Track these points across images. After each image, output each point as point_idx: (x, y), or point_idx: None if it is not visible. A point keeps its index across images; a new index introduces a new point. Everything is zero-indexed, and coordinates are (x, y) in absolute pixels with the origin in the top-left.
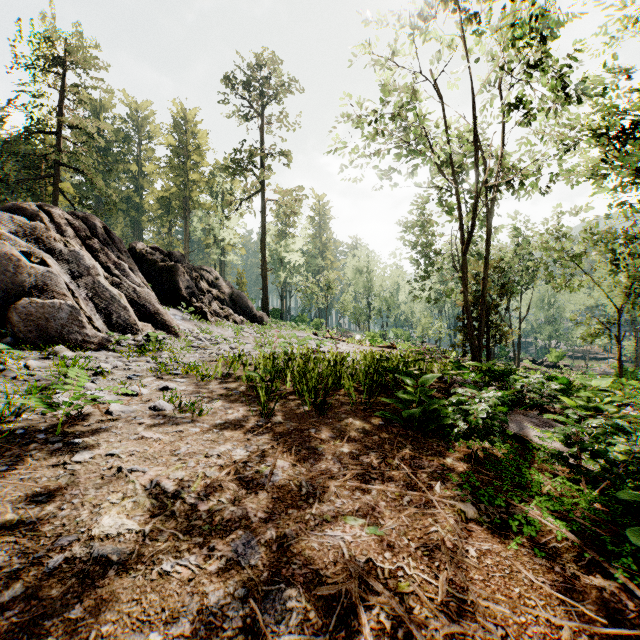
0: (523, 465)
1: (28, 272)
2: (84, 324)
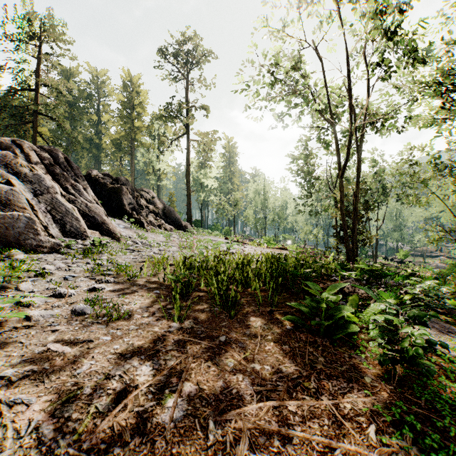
0: (455, 391)
1: None
2: (39, 232)
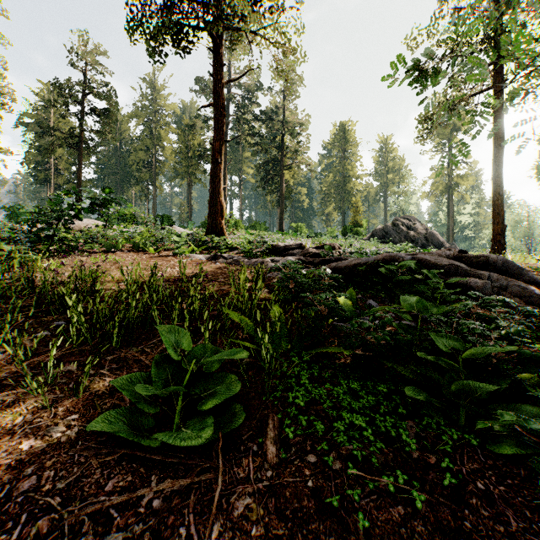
0: None
1: (440, 238)
2: None
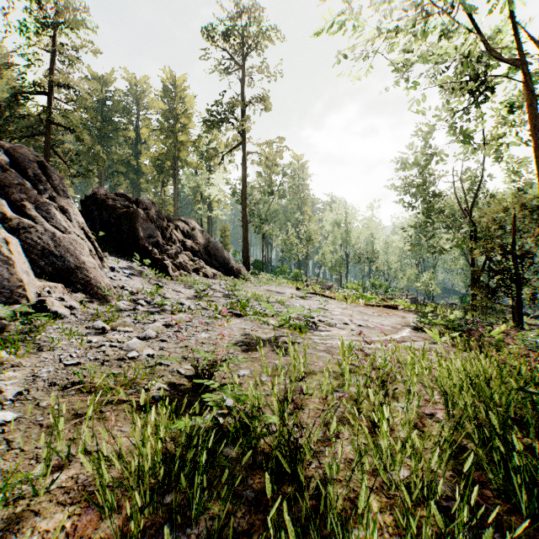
0: None
1: None
2: None
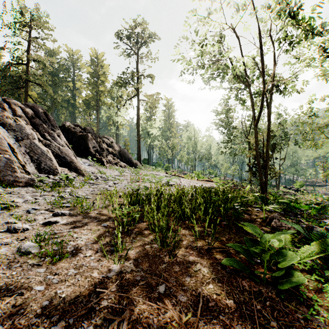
0: None
1: None
2: (16, 170)
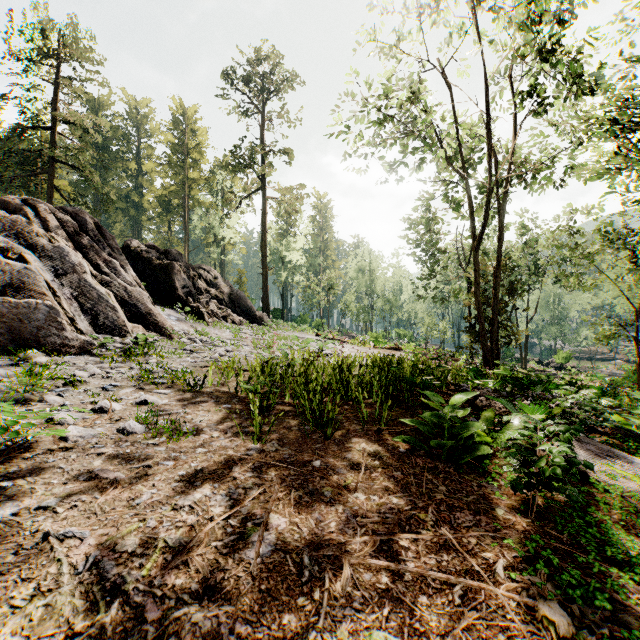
0: (606, 524)
1: (3, 269)
2: (64, 326)
